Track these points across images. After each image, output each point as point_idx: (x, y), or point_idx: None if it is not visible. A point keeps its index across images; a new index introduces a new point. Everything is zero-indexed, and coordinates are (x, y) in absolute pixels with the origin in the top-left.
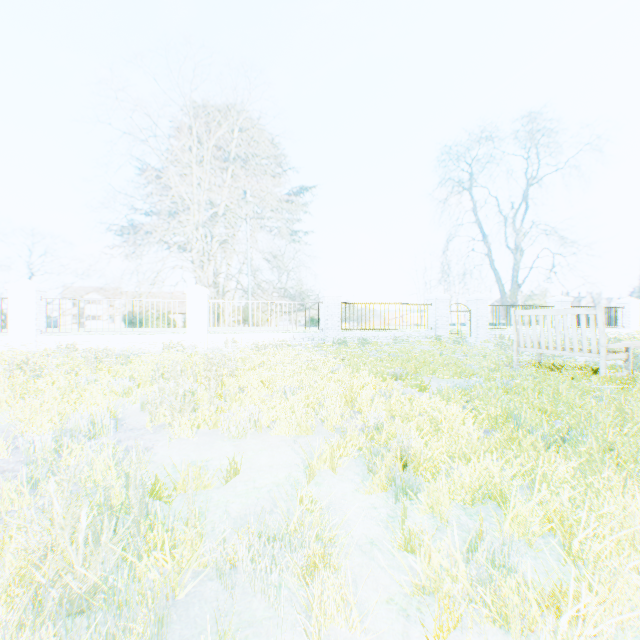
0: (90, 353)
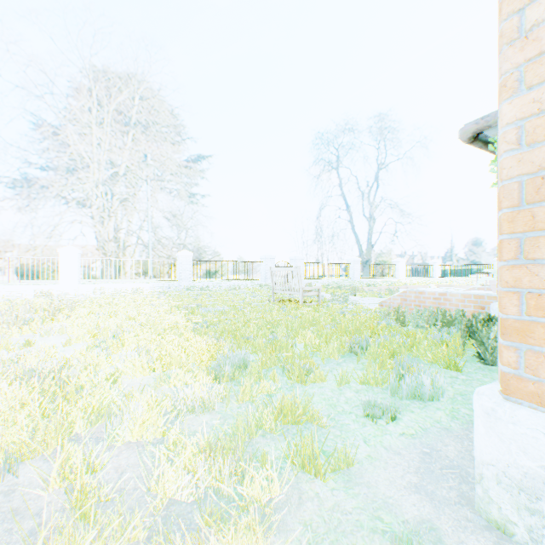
0: None
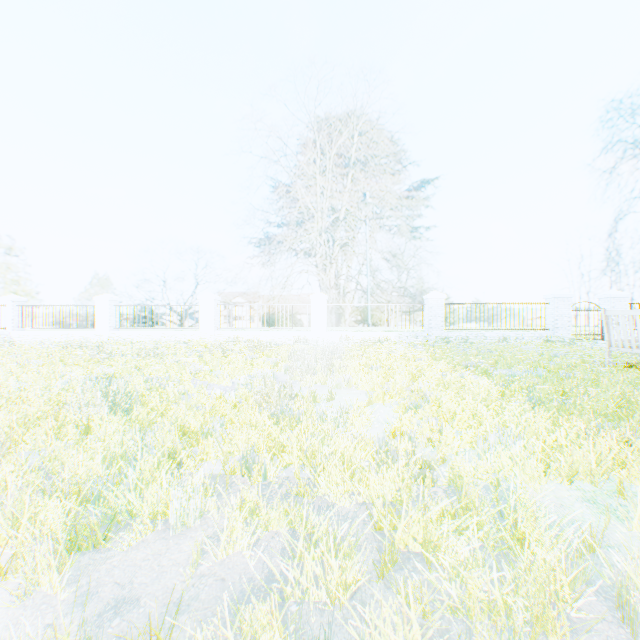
0: (251, 342)
